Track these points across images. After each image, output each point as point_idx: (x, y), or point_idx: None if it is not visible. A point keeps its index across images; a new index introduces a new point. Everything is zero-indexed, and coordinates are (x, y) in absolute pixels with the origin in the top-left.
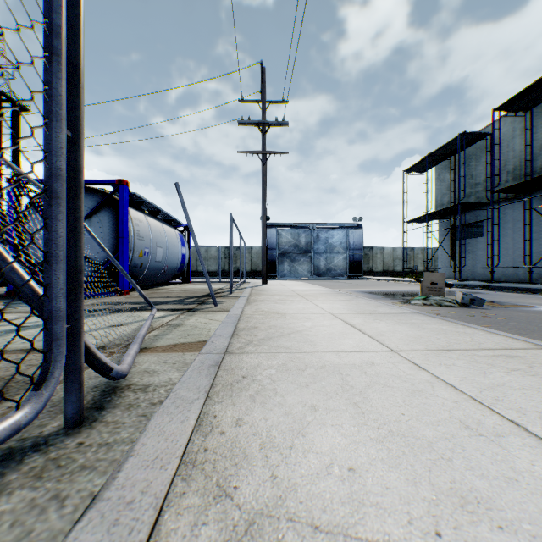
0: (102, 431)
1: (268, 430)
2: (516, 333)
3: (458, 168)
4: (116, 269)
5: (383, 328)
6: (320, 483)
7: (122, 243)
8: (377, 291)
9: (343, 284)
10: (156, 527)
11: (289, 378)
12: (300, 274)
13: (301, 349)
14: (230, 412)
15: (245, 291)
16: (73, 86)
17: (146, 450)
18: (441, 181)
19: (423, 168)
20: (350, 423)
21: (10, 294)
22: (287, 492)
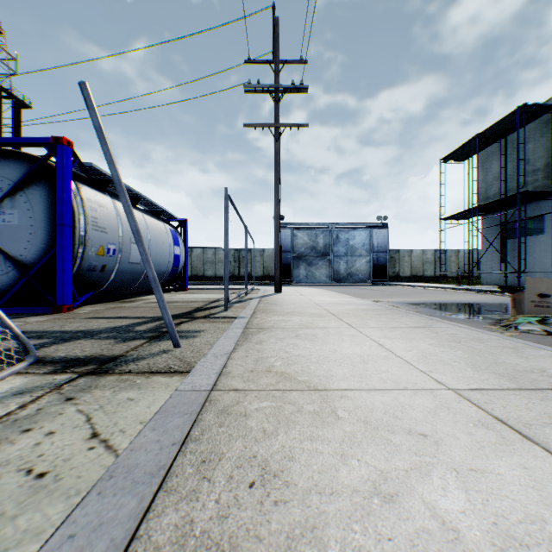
0: None
1: None
2: None
3: (516, 150)
4: (55, 273)
5: None
6: None
7: (60, 233)
8: (428, 303)
9: (372, 291)
10: None
11: None
12: (317, 280)
13: None
14: None
15: (249, 305)
16: None
17: None
18: (486, 170)
19: (463, 155)
20: None
21: None
22: None
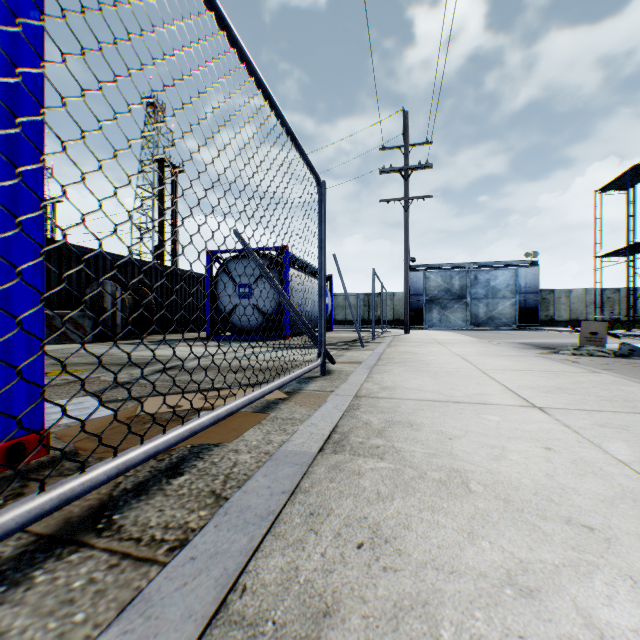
0: (334, 376)
1: (394, 379)
2: (629, 374)
3: None
4: (279, 319)
5: (488, 361)
6: (409, 385)
7: None
8: (536, 343)
9: (502, 335)
10: (362, 385)
11: (407, 372)
12: (452, 324)
13: (420, 366)
14: (380, 376)
15: (386, 339)
16: (324, 254)
17: (352, 379)
18: None
19: (624, 184)
20: (428, 380)
21: (208, 337)
22: (398, 385)
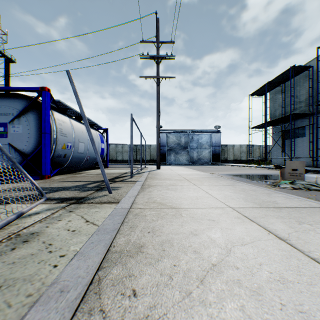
0: None
1: None
2: None
3: (290, 90)
4: (41, 158)
5: None
6: None
7: (44, 137)
8: (239, 174)
9: (211, 168)
10: None
11: None
12: (181, 162)
13: None
14: None
15: (143, 175)
16: None
17: None
18: (274, 101)
19: (262, 92)
20: None
21: None
22: None
